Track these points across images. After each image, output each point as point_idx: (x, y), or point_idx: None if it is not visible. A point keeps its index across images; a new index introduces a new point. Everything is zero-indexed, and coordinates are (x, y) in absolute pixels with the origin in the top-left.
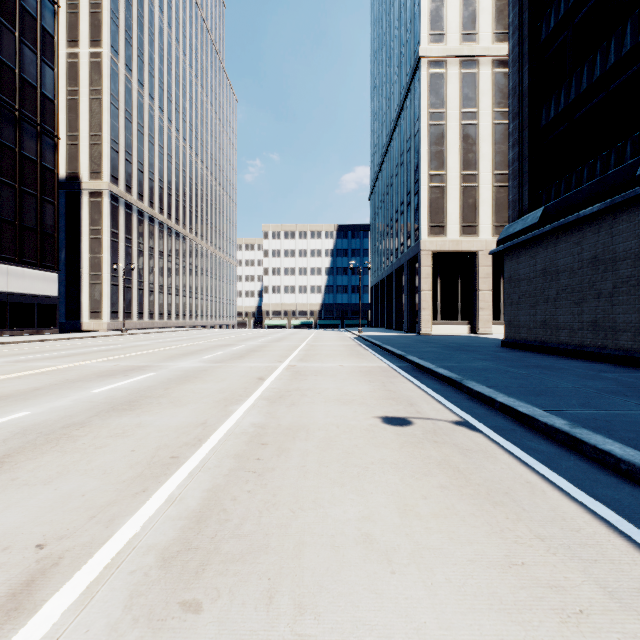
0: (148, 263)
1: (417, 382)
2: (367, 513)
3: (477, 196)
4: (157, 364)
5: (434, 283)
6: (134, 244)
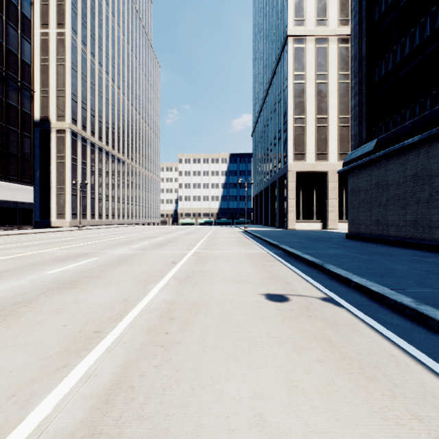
0: (98, 180)
1: (289, 265)
2: (258, 390)
3: (327, 133)
4: (99, 251)
5: (297, 194)
6: (88, 166)
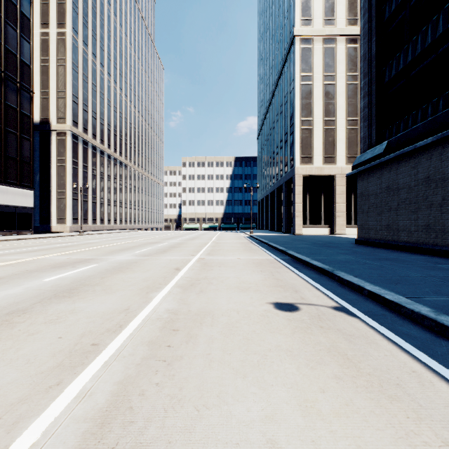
0: (99, 184)
1: (297, 272)
2: (270, 411)
3: (335, 135)
4: (100, 257)
5: (304, 198)
6: (89, 170)
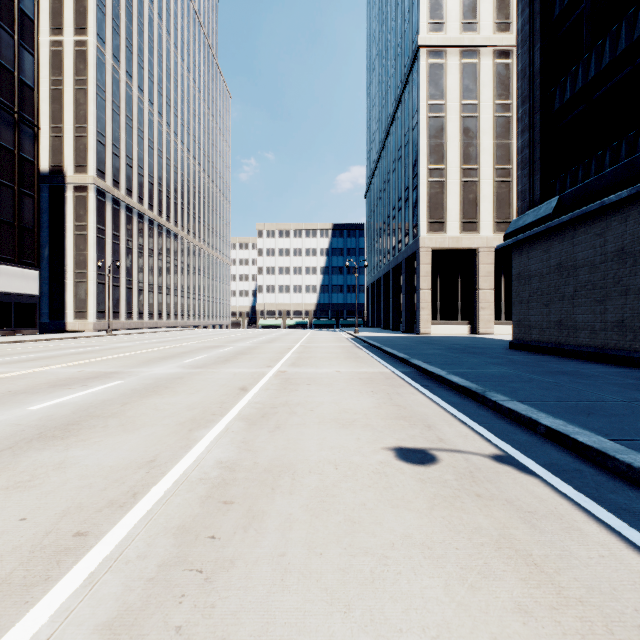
0: (137, 261)
1: (429, 393)
2: None
3: (478, 191)
4: (128, 370)
5: (433, 281)
6: (122, 241)
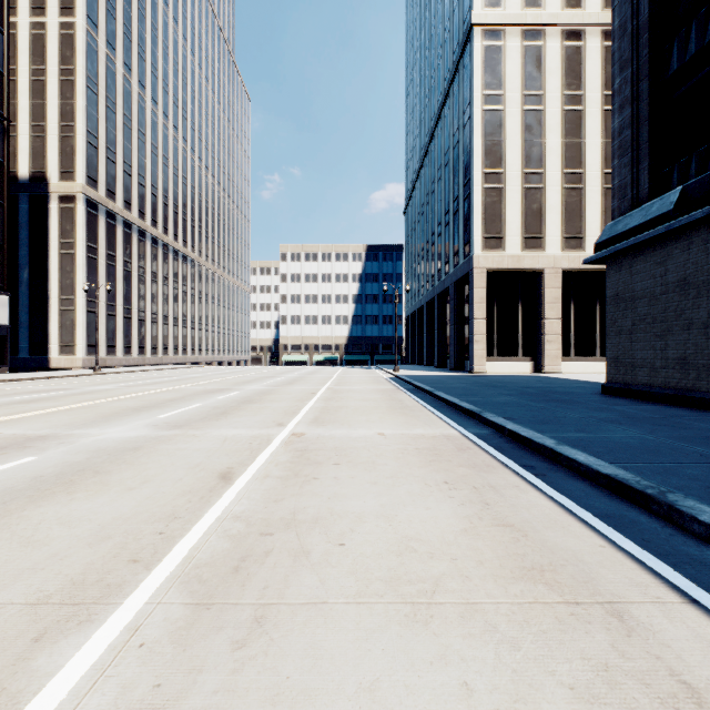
0: (137, 286)
1: (546, 487)
2: None
3: (543, 200)
4: (68, 432)
5: (489, 309)
6: (119, 262)
